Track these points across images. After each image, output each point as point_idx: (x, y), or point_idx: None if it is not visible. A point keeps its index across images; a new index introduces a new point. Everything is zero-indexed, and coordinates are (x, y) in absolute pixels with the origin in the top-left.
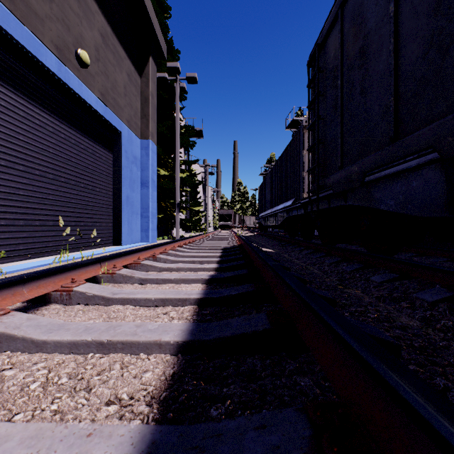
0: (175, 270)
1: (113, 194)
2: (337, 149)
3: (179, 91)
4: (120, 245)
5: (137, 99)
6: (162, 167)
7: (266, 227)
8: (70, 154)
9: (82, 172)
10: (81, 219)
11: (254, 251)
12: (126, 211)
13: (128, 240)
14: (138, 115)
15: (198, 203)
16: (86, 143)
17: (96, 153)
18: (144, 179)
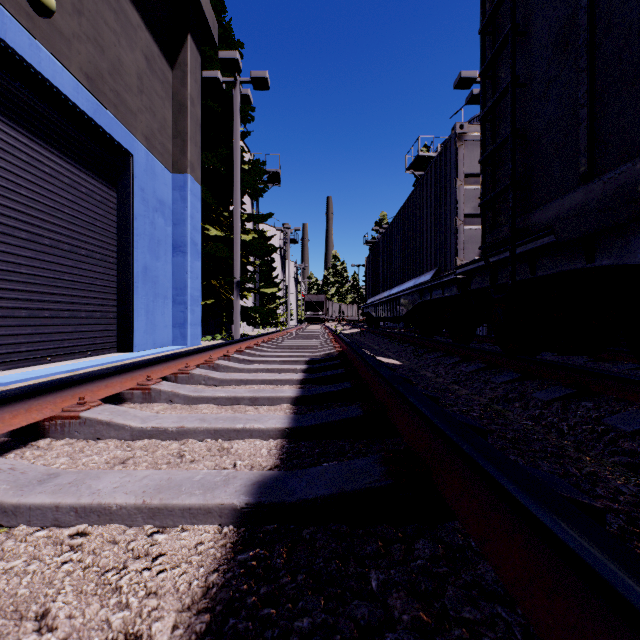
0: (173, 436)
1: (117, 262)
2: (570, 138)
3: (241, 104)
4: (131, 352)
5: (165, 104)
6: (214, 225)
7: (378, 320)
8: (16, 179)
9: (47, 218)
10: (43, 305)
11: (380, 376)
12: (143, 291)
13: (147, 341)
14: (167, 131)
15: (274, 285)
16: (55, 165)
17: (79, 186)
18: (178, 240)
